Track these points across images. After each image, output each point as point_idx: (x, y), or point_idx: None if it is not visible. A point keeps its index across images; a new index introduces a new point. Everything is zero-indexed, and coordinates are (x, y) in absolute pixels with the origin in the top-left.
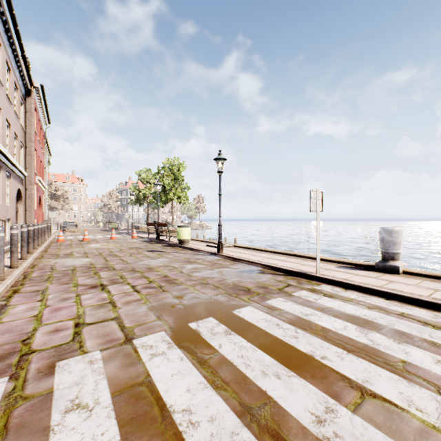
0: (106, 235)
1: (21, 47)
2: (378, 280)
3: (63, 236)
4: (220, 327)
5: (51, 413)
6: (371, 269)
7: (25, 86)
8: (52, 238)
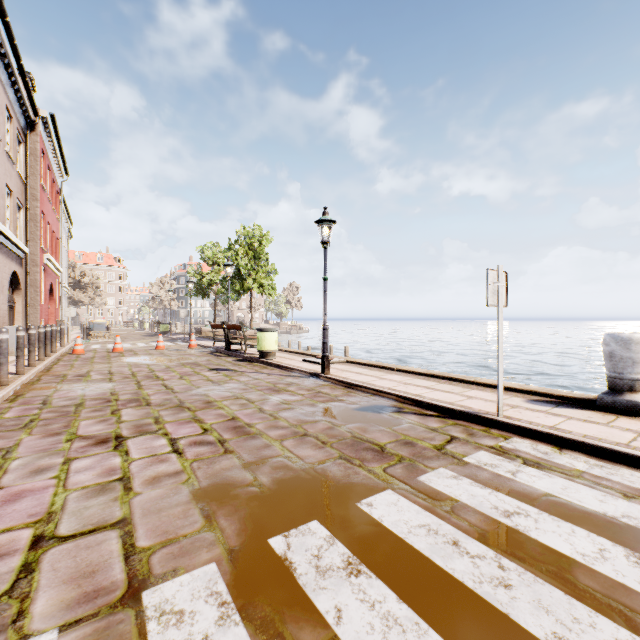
0: (151, 342)
1: (15, 51)
2: (615, 431)
3: (81, 345)
4: (336, 551)
5: None
6: (589, 405)
7: (26, 115)
8: (66, 348)
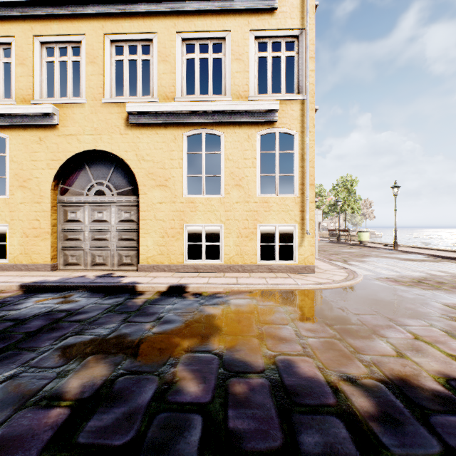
0: None
1: None
2: None
3: None
4: (396, 263)
5: (355, 264)
6: None
7: None
8: None
